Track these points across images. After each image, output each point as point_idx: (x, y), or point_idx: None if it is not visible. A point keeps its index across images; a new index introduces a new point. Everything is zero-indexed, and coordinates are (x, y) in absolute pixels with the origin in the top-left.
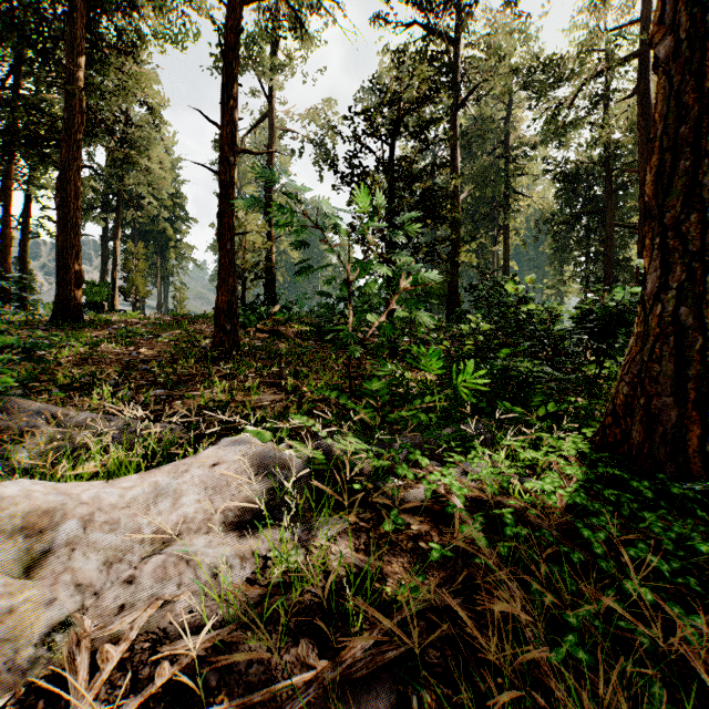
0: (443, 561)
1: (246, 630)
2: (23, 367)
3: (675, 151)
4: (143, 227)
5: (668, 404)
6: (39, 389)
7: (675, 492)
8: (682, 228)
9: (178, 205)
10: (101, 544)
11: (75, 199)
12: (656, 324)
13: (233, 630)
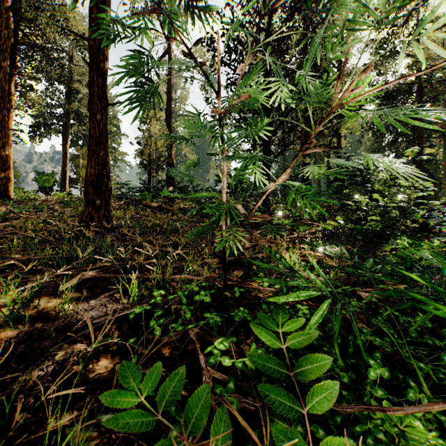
0: None
1: None
2: None
3: None
4: None
5: None
6: None
7: None
8: None
9: (114, 125)
10: None
11: (3, 100)
12: None
13: None
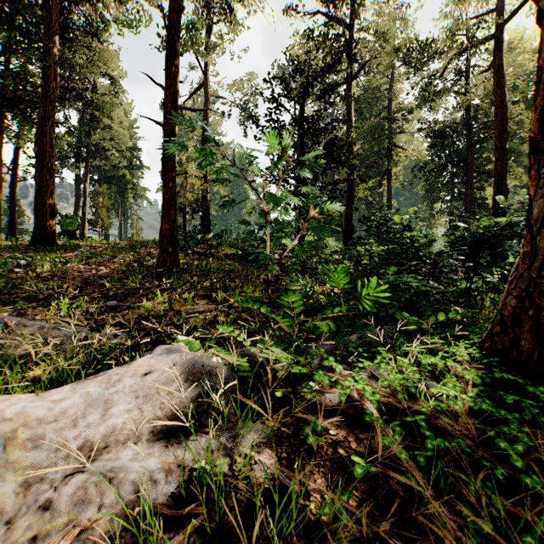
0: None
1: None
2: None
3: None
4: (107, 173)
5: None
6: (8, 300)
7: None
8: None
9: (135, 156)
10: (22, 463)
11: (50, 149)
12: (543, 244)
13: None
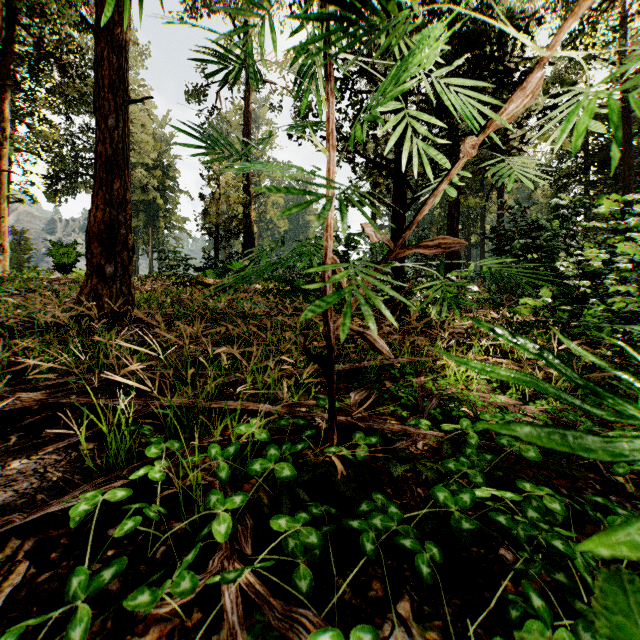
0: None
1: None
2: None
3: None
4: (134, 197)
5: None
6: None
7: None
8: None
9: (169, 177)
10: None
11: None
12: None
13: None
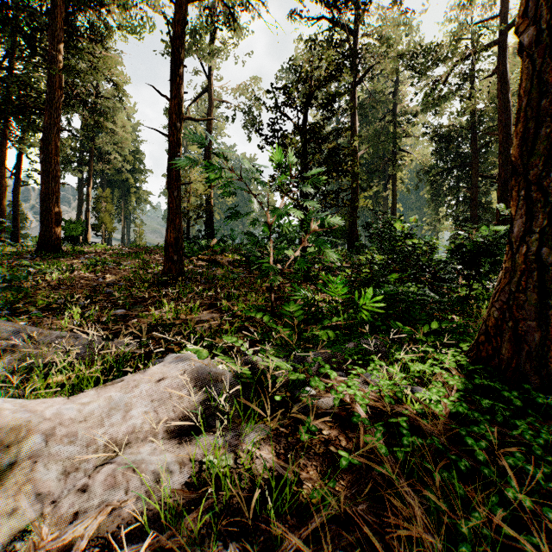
0: (350, 464)
1: (182, 535)
2: (10, 292)
3: (537, 120)
4: (110, 177)
5: (532, 327)
6: (22, 310)
7: (539, 401)
8: (544, 183)
9: (138, 160)
10: (60, 455)
11: (55, 156)
12: (522, 261)
13: (171, 536)
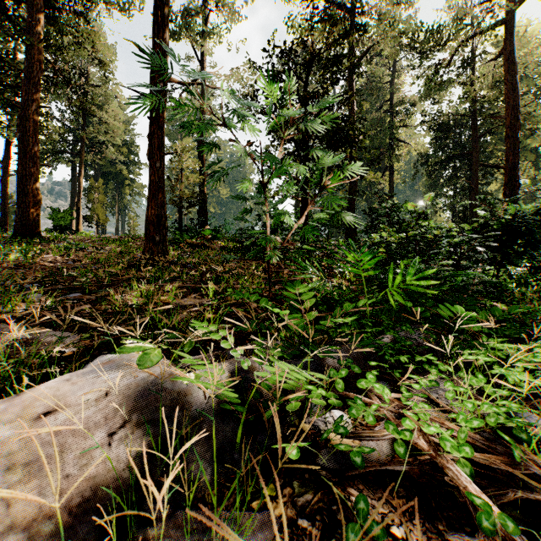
0: None
1: None
2: None
3: None
4: (104, 169)
5: None
6: None
7: None
8: None
9: (132, 152)
10: None
11: (34, 134)
12: None
13: None
